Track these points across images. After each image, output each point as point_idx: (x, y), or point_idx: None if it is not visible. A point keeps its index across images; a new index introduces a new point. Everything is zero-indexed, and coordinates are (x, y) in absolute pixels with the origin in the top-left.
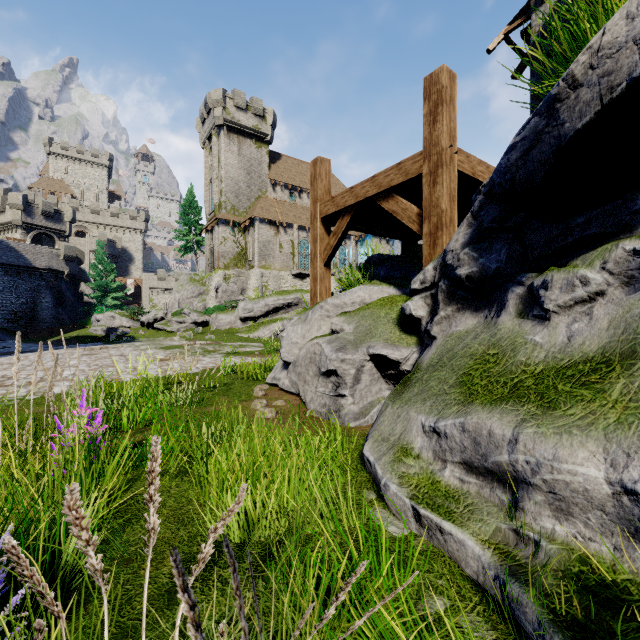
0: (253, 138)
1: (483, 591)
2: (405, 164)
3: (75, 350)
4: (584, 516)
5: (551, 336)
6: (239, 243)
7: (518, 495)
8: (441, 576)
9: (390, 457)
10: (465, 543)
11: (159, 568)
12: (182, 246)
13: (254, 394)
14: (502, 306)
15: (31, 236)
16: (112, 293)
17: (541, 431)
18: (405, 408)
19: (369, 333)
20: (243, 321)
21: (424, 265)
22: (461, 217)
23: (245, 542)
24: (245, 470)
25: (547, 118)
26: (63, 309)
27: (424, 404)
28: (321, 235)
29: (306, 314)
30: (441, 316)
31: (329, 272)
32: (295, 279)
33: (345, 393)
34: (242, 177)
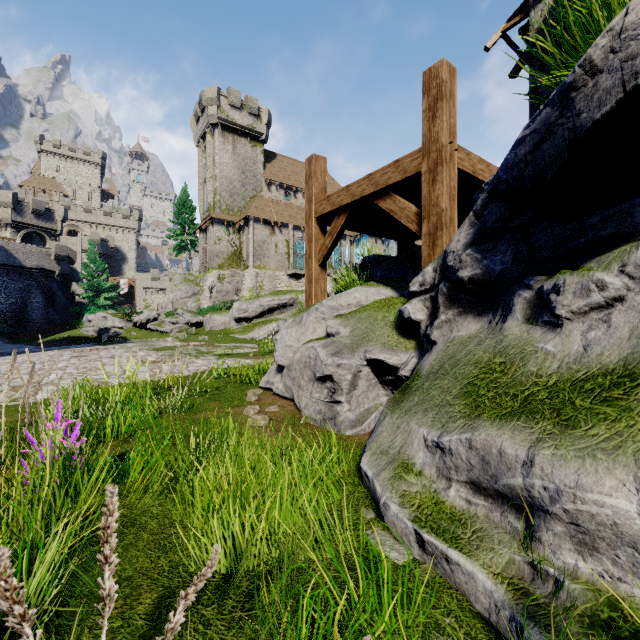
0: (248, 137)
1: (496, 632)
2: (403, 162)
3: (64, 352)
4: (612, 553)
5: (564, 345)
6: (234, 243)
7: (534, 523)
8: (448, 613)
9: (390, 473)
10: (475, 576)
11: (134, 607)
12: (176, 246)
13: (247, 399)
14: (508, 311)
15: (21, 235)
16: (104, 293)
17: (560, 453)
18: (405, 419)
19: (366, 337)
20: (237, 322)
21: (423, 266)
22: (459, 217)
23: (232, 573)
24: (232, 491)
25: (561, 108)
26: (54, 309)
27: (426, 415)
28: (316, 235)
29: (301, 316)
30: (441, 320)
31: (324, 273)
32: (290, 279)
33: (341, 400)
34: (237, 176)
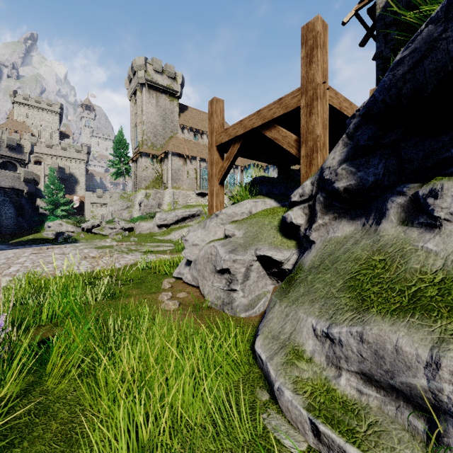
0: (167, 94)
1: None
2: (285, 99)
3: (27, 250)
4: None
5: (447, 244)
6: (157, 170)
7: (439, 427)
8: None
9: (282, 358)
10: None
11: None
12: (114, 172)
13: (162, 287)
14: (381, 214)
15: None
16: (61, 206)
17: None
18: (293, 308)
19: (256, 238)
20: (159, 227)
21: (301, 181)
22: None
23: None
24: (136, 384)
25: (445, 23)
26: (23, 218)
27: (312, 306)
28: (216, 159)
29: (205, 222)
30: (319, 224)
31: (223, 189)
32: (198, 197)
33: (236, 288)
34: (159, 122)
